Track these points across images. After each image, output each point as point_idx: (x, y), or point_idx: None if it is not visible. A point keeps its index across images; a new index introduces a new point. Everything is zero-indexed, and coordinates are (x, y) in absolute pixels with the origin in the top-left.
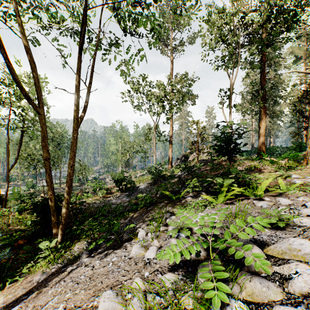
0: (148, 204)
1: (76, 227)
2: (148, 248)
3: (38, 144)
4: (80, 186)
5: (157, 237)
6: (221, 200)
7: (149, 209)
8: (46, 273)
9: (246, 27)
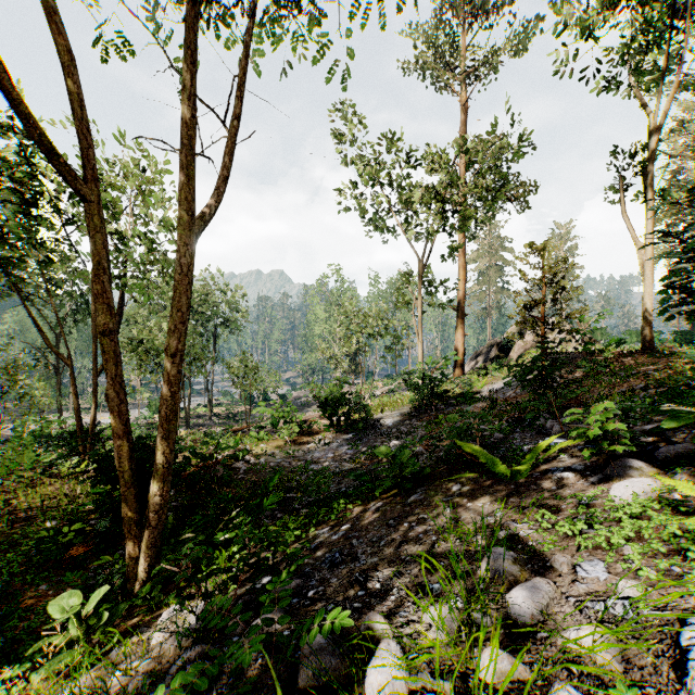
0: (408, 477)
1: (193, 535)
2: None
3: (166, 319)
4: (245, 413)
5: None
6: None
7: (413, 500)
8: None
9: None
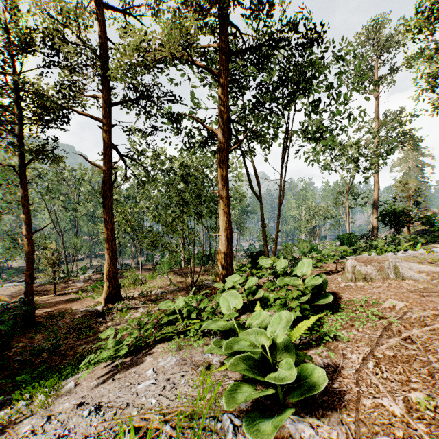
0: None
1: None
2: None
3: None
4: None
5: None
6: None
7: None
8: None
9: None
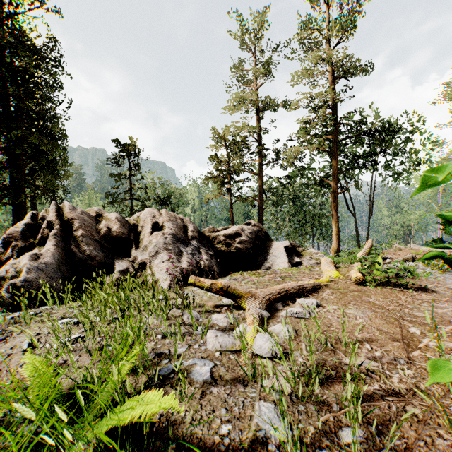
0: None
1: None
2: None
3: None
4: None
5: None
6: None
7: None
8: None
9: None
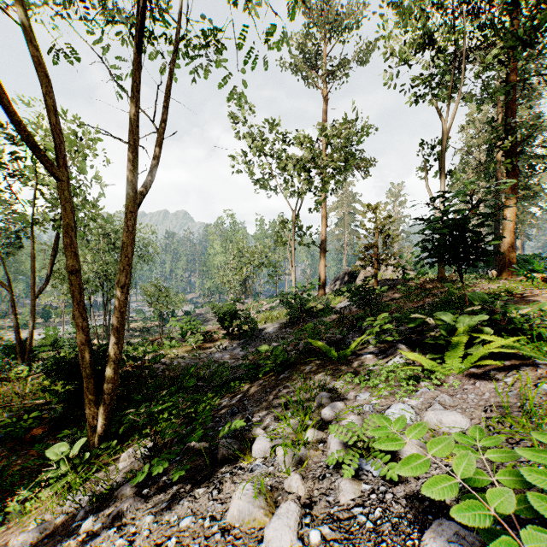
0: (281, 365)
1: (134, 410)
2: (275, 500)
3: (90, 252)
4: (159, 326)
5: (299, 462)
6: (454, 365)
7: (282, 377)
8: (43, 528)
9: (475, 17)
